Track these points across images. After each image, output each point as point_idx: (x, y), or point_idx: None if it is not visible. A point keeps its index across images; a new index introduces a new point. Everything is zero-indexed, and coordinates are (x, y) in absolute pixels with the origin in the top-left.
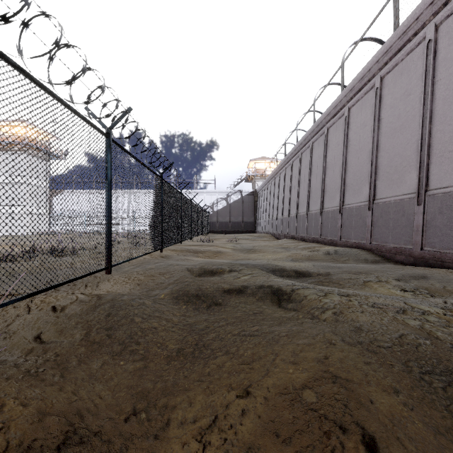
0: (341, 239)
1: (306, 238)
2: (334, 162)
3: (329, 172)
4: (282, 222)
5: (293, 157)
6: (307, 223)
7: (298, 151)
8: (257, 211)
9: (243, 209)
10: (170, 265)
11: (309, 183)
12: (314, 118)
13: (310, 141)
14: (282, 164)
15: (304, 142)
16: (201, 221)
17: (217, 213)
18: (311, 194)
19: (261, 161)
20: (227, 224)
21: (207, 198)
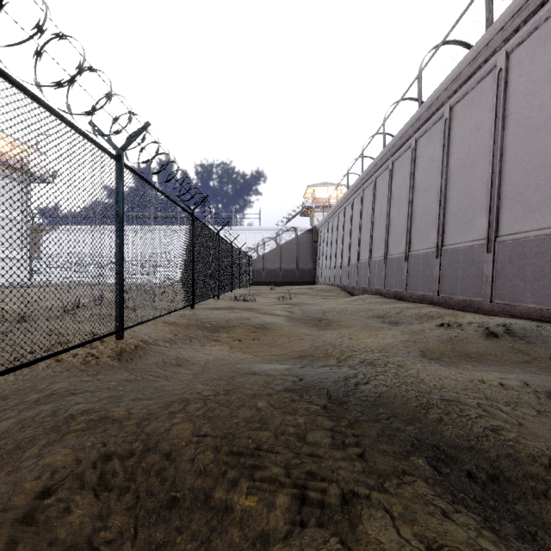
0: (493, 301)
1: (406, 295)
2: (468, 161)
3: (456, 181)
4: (358, 270)
5: (377, 171)
6: (407, 270)
7: (387, 159)
8: (318, 256)
9: (298, 252)
10: (61, 425)
11: (411, 206)
12: (420, 98)
13: (411, 139)
14: (358, 184)
15: (400, 142)
16: (238, 267)
17: (263, 258)
18: (413, 223)
19: (323, 187)
20: (277, 272)
21: (249, 238)
